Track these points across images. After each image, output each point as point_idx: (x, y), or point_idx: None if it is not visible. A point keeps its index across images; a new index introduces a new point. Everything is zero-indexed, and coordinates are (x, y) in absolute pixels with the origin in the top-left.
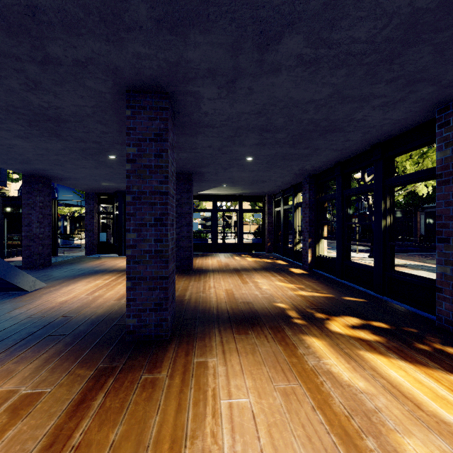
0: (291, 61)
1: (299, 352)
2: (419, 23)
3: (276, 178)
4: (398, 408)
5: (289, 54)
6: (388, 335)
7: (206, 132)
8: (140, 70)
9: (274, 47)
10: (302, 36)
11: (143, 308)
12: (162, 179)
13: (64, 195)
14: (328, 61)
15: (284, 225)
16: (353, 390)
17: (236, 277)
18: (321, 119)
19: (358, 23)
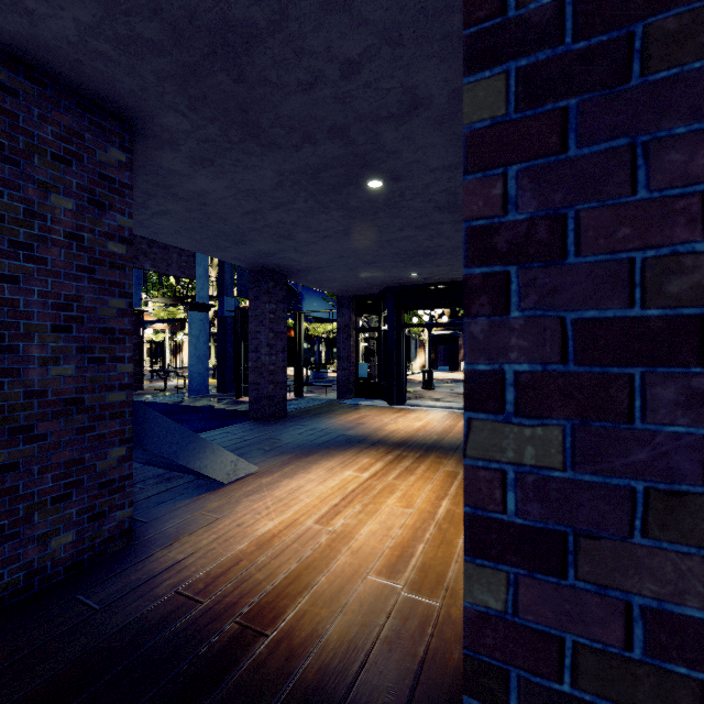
0: None
1: None
2: None
3: None
4: None
5: None
6: None
7: None
8: None
9: None
10: None
11: None
12: None
13: (311, 303)
14: None
15: None
16: None
17: None
18: None
19: None
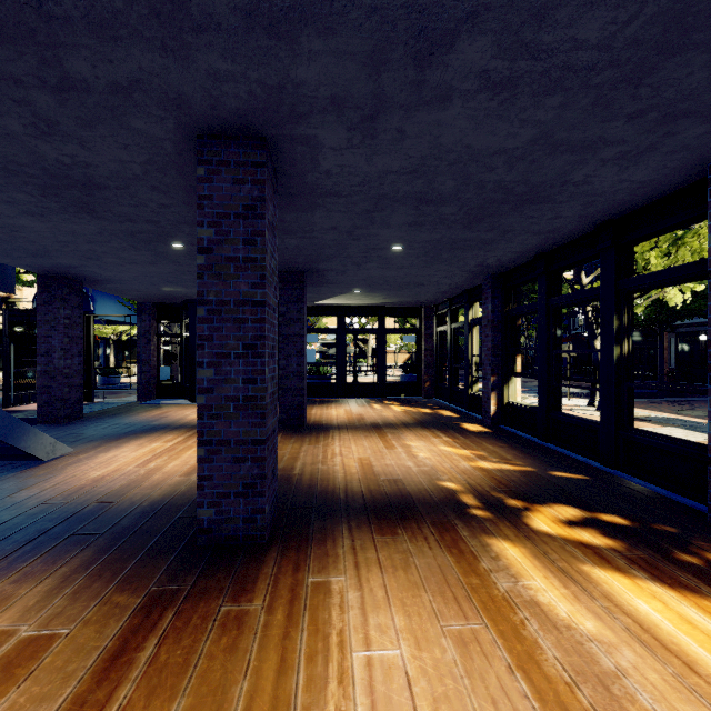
0: (469, 83)
1: (482, 567)
2: (690, 12)
3: (439, 279)
4: (655, 669)
5: (467, 71)
6: (630, 538)
7: (327, 203)
8: (219, 100)
9: (441, 59)
10: (490, 38)
11: (224, 491)
12: (256, 280)
13: (105, 306)
14: (531, 83)
15: (452, 354)
16: (576, 635)
17: (375, 437)
18: (516, 182)
19: (586, 13)
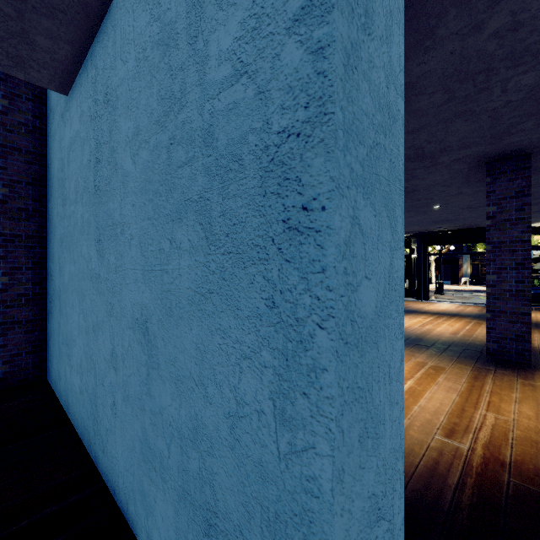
0: None
1: None
2: None
3: None
4: None
5: None
6: None
7: None
8: (508, 149)
9: None
10: None
11: (502, 336)
12: (523, 229)
13: None
14: None
15: None
16: None
17: None
18: None
19: None
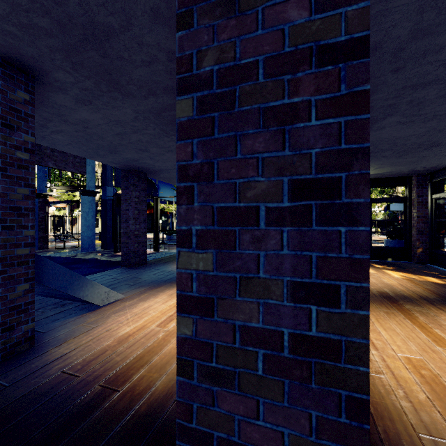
0: None
1: None
2: None
3: None
4: None
5: None
6: None
7: None
8: None
9: None
10: None
11: None
12: None
13: (165, 192)
14: None
15: None
16: None
17: (401, 317)
18: None
19: None
